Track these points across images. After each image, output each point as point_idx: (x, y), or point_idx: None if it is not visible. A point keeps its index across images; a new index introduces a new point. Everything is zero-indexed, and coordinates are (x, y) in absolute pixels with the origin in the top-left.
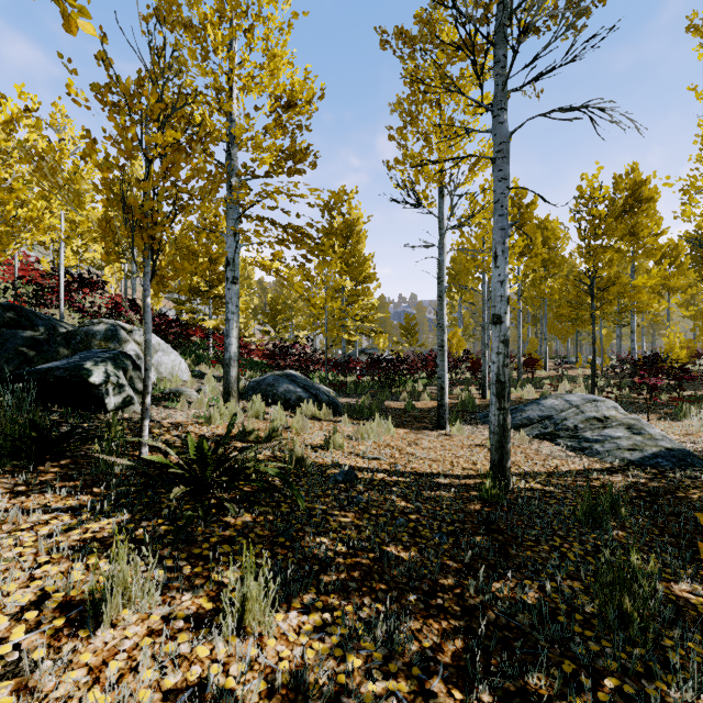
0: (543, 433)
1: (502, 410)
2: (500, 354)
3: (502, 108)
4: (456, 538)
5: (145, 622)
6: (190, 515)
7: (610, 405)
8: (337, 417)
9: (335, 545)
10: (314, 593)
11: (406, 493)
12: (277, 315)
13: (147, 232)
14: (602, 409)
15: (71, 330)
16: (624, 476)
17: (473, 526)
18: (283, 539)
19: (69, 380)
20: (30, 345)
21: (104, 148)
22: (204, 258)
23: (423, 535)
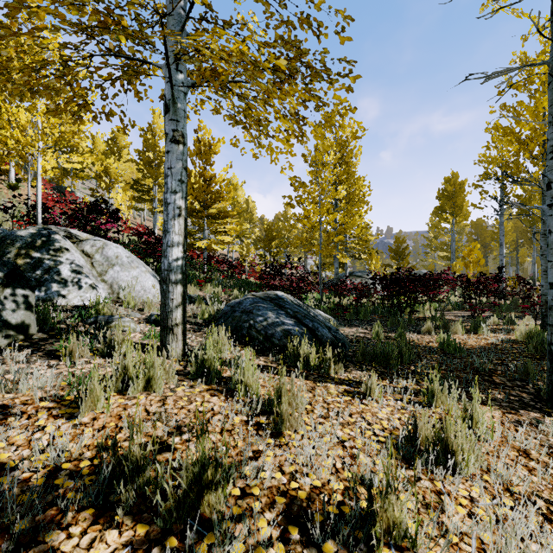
0: None
1: None
2: None
3: None
4: None
5: None
6: None
7: None
8: (350, 371)
9: None
10: None
11: None
12: (272, 240)
13: None
14: None
15: None
16: None
17: None
18: None
19: None
20: None
21: None
22: (197, 178)
23: None
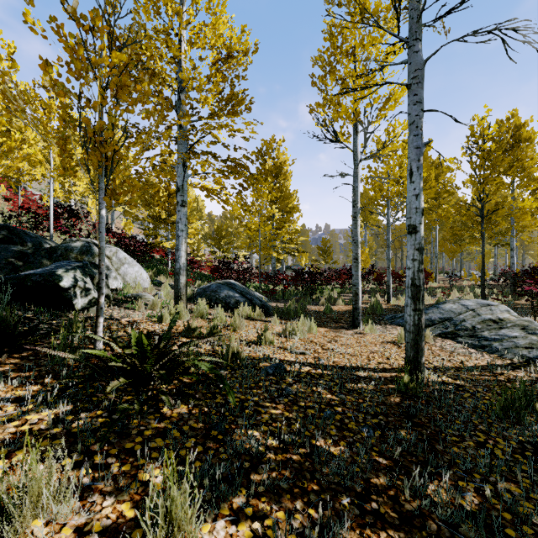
0: (444, 332)
1: (417, 311)
2: (415, 260)
3: (417, 38)
4: (381, 432)
5: (55, 536)
6: (125, 409)
7: (503, 309)
8: (268, 318)
9: (266, 439)
10: (244, 496)
11: (331, 385)
12: (221, 239)
13: (99, 150)
14: (496, 312)
15: (54, 245)
16: (526, 371)
17: (396, 419)
18: (216, 432)
19: (43, 284)
20: (18, 257)
21: (56, 69)
22: (164, 193)
23: (350, 428)
